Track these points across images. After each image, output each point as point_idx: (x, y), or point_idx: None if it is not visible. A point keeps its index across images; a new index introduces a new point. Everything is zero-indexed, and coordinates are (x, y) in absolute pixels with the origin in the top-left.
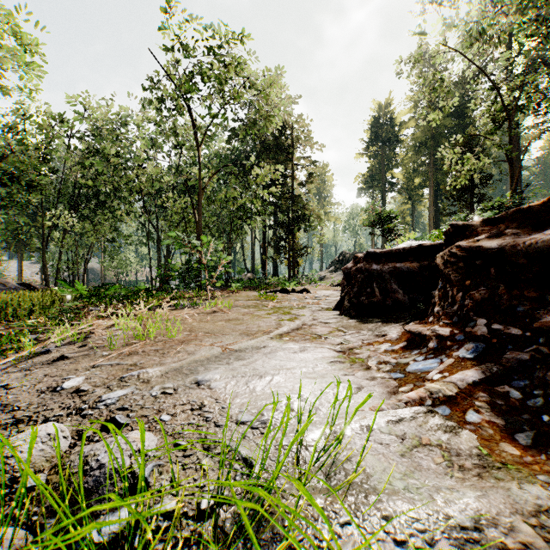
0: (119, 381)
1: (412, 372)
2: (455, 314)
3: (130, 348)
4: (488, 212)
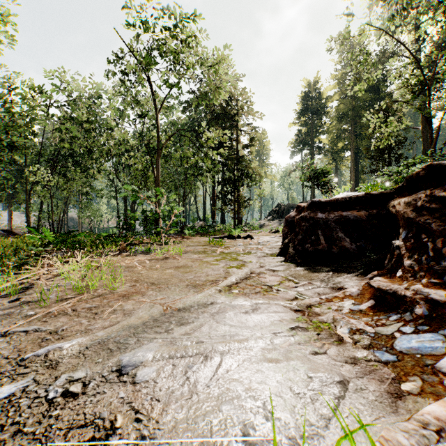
0: (17, 365)
1: (406, 353)
2: (445, 272)
3: (59, 306)
4: (422, 164)
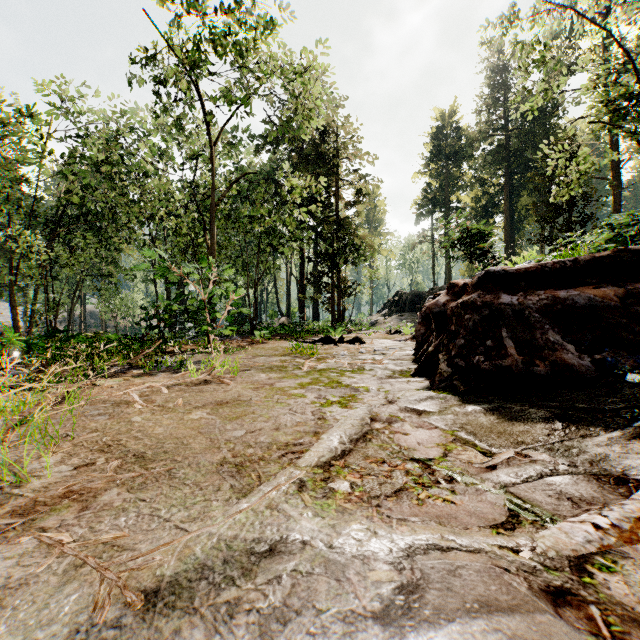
0: None
1: None
2: None
3: None
4: None
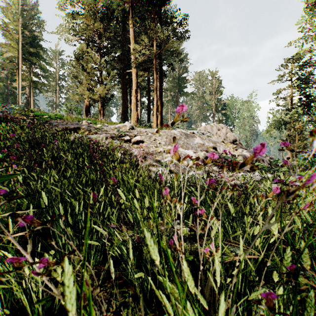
0: None
1: None
2: None
3: None
4: None
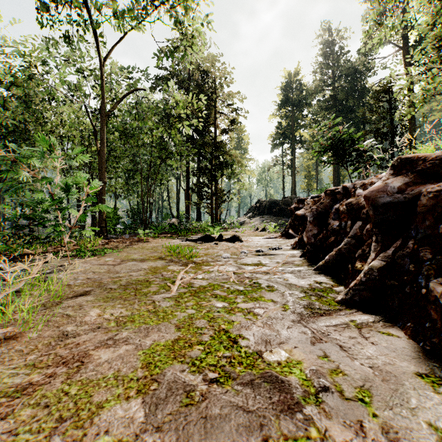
0: None
1: None
2: None
3: None
4: None
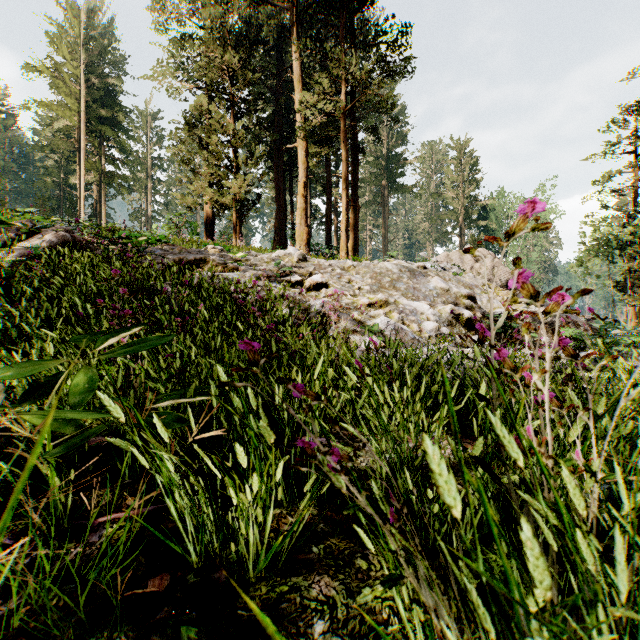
0: None
1: None
2: None
3: None
4: None
